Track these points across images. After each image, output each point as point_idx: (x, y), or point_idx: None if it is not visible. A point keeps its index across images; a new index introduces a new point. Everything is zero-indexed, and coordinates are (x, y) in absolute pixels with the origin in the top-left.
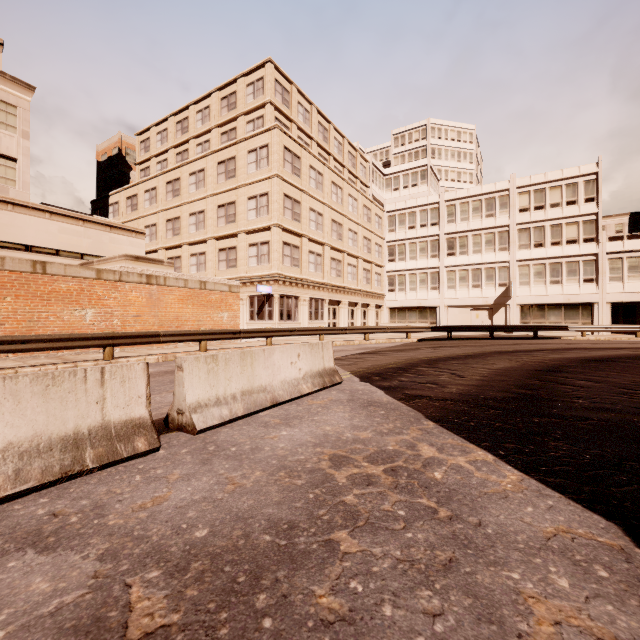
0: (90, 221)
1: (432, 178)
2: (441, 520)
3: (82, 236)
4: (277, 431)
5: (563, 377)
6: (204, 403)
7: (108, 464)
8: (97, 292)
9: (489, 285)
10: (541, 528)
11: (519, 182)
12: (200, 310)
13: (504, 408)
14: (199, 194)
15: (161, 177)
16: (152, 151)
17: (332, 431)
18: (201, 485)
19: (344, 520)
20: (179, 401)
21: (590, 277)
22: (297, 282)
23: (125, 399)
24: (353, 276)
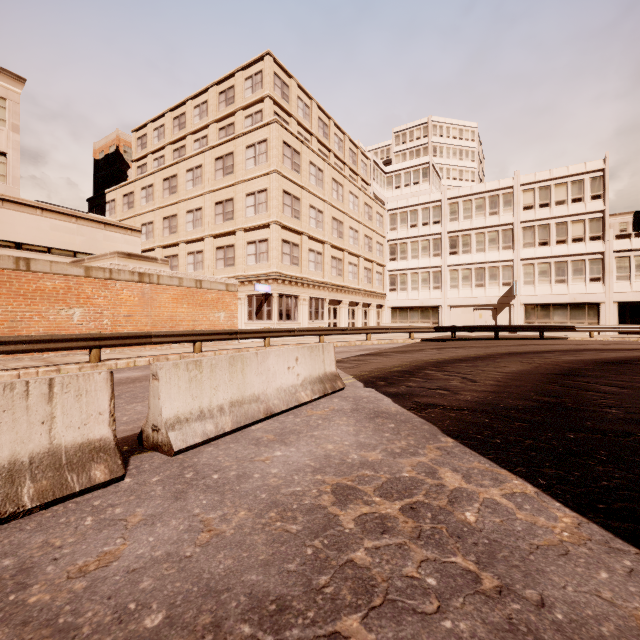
0: (83, 218)
1: (434, 176)
2: (488, 595)
3: (75, 233)
4: (270, 451)
5: (584, 382)
6: (184, 417)
7: (54, 501)
8: (86, 290)
9: (493, 284)
10: (630, 610)
11: (523, 179)
12: (196, 310)
13: (530, 420)
14: (196, 191)
15: (158, 174)
16: (149, 148)
17: (335, 451)
18: (167, 533)
19: (354, 595)
20: (154, 415)
21: (596, 276)
22: (297, 281)
23: (81, 417)
24: (354, 275)
